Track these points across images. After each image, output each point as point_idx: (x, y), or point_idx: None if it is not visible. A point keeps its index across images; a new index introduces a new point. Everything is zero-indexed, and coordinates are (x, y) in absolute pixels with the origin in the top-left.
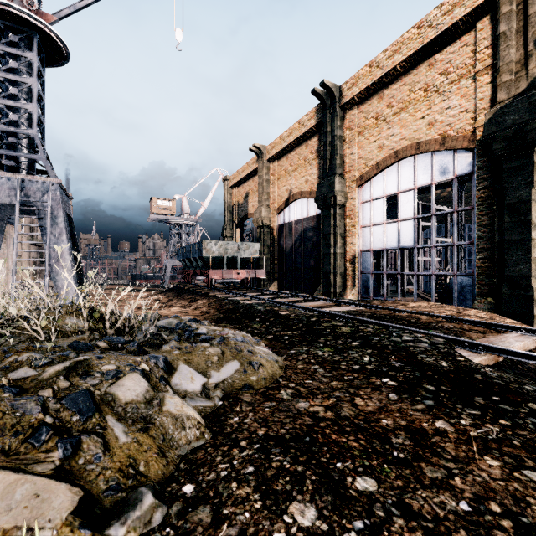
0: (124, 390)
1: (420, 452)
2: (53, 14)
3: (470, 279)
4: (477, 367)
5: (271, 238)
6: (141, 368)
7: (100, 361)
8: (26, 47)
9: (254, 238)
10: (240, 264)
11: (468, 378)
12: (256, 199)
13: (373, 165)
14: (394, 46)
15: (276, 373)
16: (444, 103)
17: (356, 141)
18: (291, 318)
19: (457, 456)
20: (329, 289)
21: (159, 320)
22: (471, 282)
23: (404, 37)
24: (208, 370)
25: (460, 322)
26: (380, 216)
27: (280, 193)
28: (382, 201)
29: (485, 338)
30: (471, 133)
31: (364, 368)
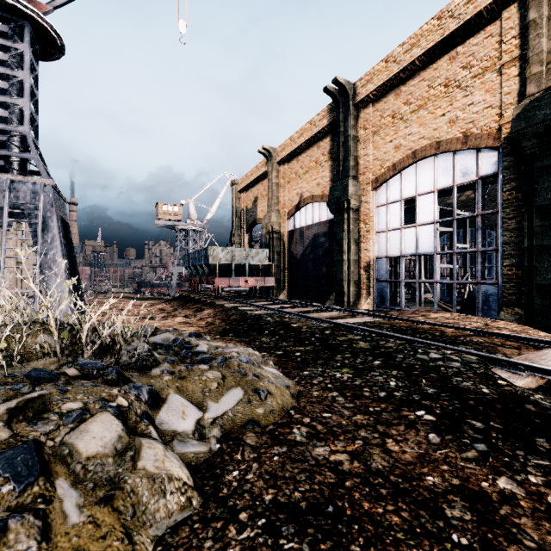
0: (87, 439)
1: (490, 535)
2: (46, 3)
3: (495, 287)
4: (525, 393)
5: (281, 244)
6: (116, 403)
7: (63, 396)
8: (17, 38)
9: (263, 244)
10: (249, 271)
11: (519, 409)
12: (265, 204)
13: (390, 166)
14: (412, 39)
15: (287, 404)
16: (466, 99)
17: (371, 142)
18: (302, 331)
19: (543, 542)
20: (342, 298)
21: (155, 334)
22: (497, 291)
23: (423, 29)
24: (205, 401)
25: (490, 336)
26: (397, 220)
27: (290, 197)
28: (399, 204)
29: (522, 356)
30: (496, 130)
31: (392, 395)
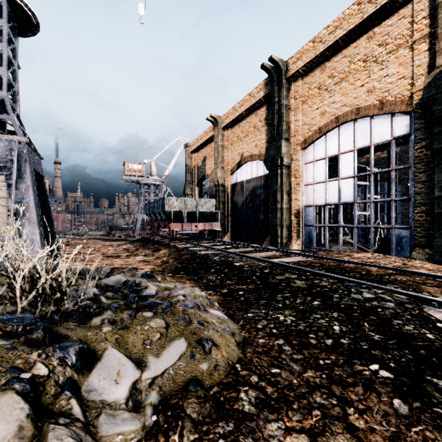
0: None
1: None
2: None
3: (407, 231)
4: None
5: (225, 195)
6: (30, 374)
7: None
8: None
9: (210, 195)
10: (198, 217)
11: None
12: (212, 162)
13: (316, 130)
14: (335, 22)
15: (233, 356)
16: (382, 71)
17: (300, 109)
18: (244, 270)
19: None
20: (276, 239)
21: (110, 275)
22: (409, 234)
23: (345, 13)
24: (145, 355)
25: (411, 275)
26: (322, 175)
27: (233, 156)
28: (324, 161)
29: None
30: (408, 98)
31: (339, 343)
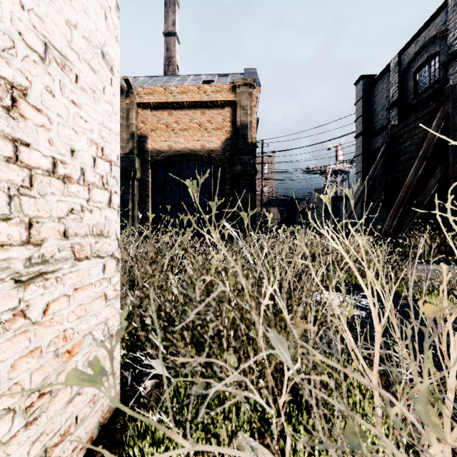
0: None
1: None
2: None
3: None
4: None
5: None
6: None
7: None
8: None
9: None
10: None
11: None
12: None
13: None
14: None
15: None
16: None
17: None
18: None
19: None
20: None
21: None
22: None
23: None
24: None
25: None
26: None
27: None
28: None
29: None
30: None
31: None
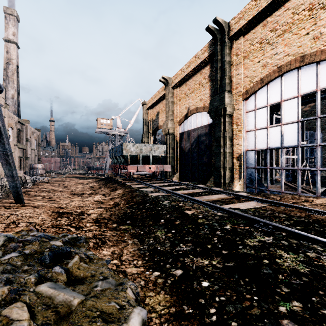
0: None
1: None
2: None
3: None
4: None
5: (175, 142)
6: None
7: None
8: None
9: (162, 142)
10: (152, 160)
11: None
12: (164, 116)
13: (258, 80)
14: None
15: None
16: None
17: (242, 64)
18: (199, 223)
19: None
20: (220, 180)
21: None
22: None
23: None
24: None
25: None
26: (264, 122)
27: (181, 110)
28: (265, 109)
29: None
30: None
31: None
